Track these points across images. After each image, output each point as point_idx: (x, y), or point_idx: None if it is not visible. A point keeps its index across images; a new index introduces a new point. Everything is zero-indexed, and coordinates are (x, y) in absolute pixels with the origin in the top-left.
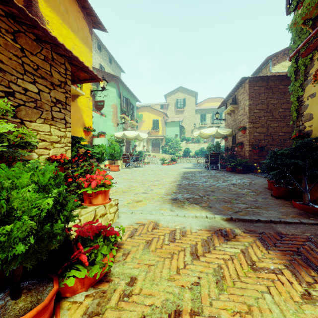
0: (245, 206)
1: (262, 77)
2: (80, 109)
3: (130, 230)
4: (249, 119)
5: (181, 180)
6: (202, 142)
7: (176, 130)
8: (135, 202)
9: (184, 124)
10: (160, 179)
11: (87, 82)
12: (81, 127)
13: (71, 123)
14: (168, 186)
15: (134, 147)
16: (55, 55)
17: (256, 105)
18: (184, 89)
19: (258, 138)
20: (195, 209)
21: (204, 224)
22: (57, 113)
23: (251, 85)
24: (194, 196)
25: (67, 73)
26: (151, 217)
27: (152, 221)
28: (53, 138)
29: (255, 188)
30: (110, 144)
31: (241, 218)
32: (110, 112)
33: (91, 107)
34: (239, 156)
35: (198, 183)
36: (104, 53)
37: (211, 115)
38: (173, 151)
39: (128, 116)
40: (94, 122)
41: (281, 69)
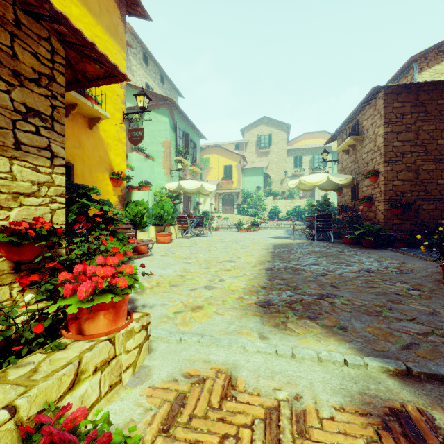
0: (420, 328)
1: (408, 86)
2: (105, 143)
3: (169, 402)
4: (385, 157)
5: (272, 259)
6: (297, 198)
7: (258, 181)
8: (190, 311)
9: (270, 171)
10: (236, 258)
11: (101, 84)
12: (106, 173)
13: (87, 166)
14: (251, 272)
15: (197, 205)
16: (24, 18)
17: (397, 133)
18: (270, 120)
19: (400, 190)
20: (311, 335)
21: (345, 388)
22: (30, 135)
23: (388, 100)
24: (302, 296)
25: (56, 59)
26: (220, 357)
27: (222, 371)
28: (19, 187)
29: (415, 280)
30: (159, 200)
31: (433, 372)
32: (160, 153)
33: (124, 140)
34: (366, 219)
35: (302, 267)
36: (152, 68)
37: (311, 157)
38: (254, 211)
39: (188, 158)
40: (135, 168)
41: (434, 77)
